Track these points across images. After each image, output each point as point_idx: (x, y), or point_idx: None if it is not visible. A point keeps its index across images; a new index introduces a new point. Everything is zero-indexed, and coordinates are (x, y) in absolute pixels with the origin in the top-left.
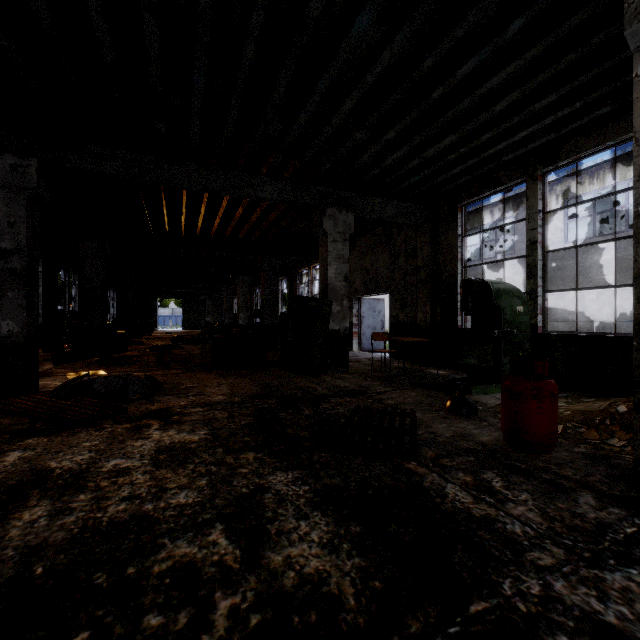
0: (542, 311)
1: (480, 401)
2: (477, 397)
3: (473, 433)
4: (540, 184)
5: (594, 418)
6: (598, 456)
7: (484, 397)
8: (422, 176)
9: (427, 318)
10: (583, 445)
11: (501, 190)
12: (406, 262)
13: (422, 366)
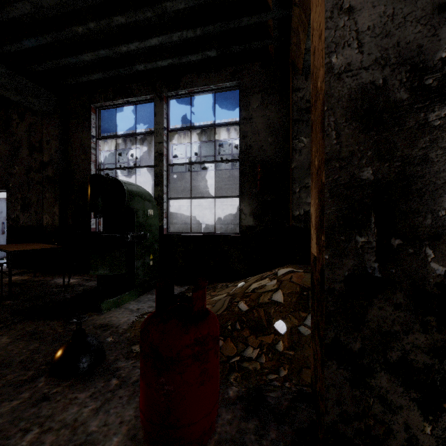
0: (167, 215)
1: (111, 323)
2: (108, 316)
3: (91, 436)
4: (165, 105)
5: (226, 324)
6: (254, 395)
7: (116, 313)
8: (41, 43)
9: (56, 220)
10: (233, 376)
11: (133, 102)
12: (30, 156)
13: (49, 275)
